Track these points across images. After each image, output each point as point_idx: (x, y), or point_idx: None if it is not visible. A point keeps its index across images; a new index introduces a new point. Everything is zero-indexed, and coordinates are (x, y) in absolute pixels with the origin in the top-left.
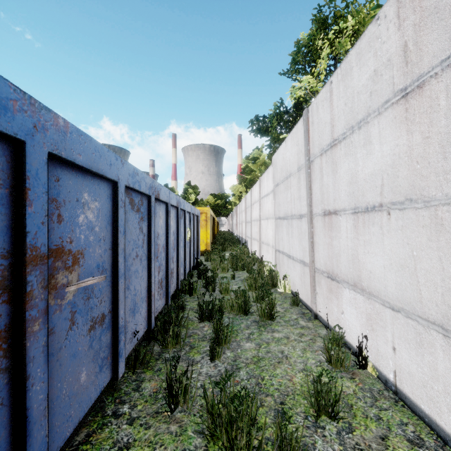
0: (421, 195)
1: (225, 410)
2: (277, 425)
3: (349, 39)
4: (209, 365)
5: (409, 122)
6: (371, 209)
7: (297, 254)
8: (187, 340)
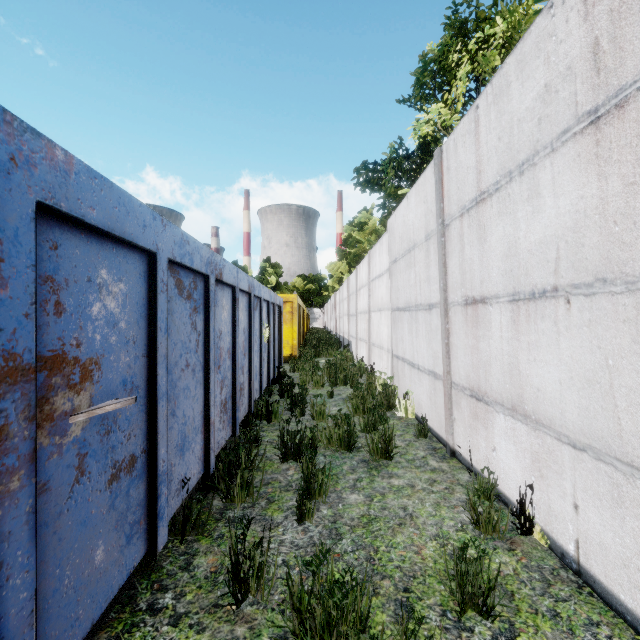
0: (622, 273)
1: (319, 608)
2: (400, 627)
3: (497, 52)
4: (296, 529)
5: (602, 162)
6: (540, 295)
7: (425, 361)
8: (264, 489)
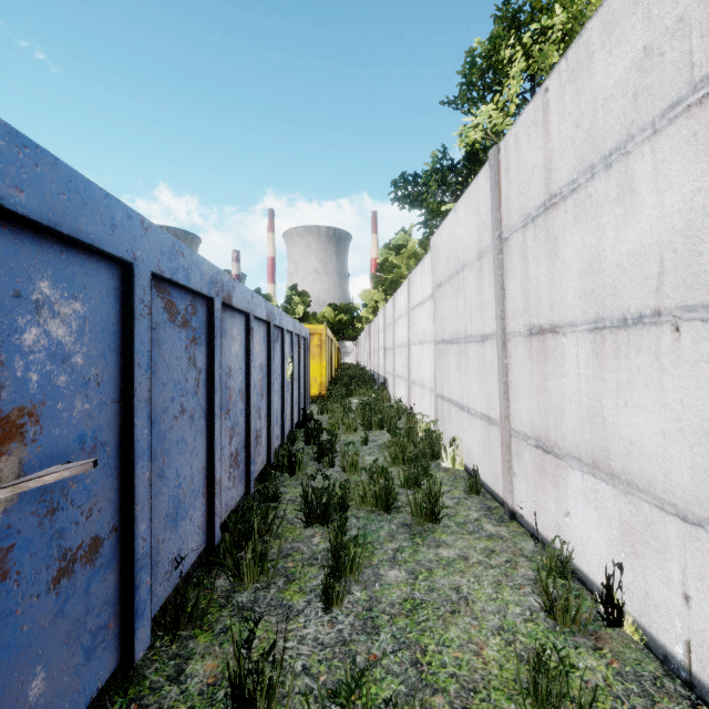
0: None
1: None
2: None
3: (556, 47)
4: (321, 619)
5: None
6: (634, 321)
7: (477, 403)
8: (282, 563)
